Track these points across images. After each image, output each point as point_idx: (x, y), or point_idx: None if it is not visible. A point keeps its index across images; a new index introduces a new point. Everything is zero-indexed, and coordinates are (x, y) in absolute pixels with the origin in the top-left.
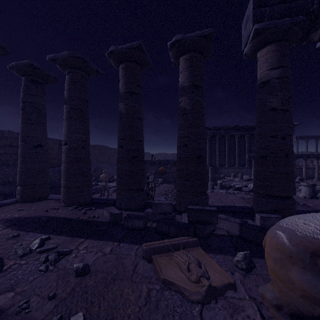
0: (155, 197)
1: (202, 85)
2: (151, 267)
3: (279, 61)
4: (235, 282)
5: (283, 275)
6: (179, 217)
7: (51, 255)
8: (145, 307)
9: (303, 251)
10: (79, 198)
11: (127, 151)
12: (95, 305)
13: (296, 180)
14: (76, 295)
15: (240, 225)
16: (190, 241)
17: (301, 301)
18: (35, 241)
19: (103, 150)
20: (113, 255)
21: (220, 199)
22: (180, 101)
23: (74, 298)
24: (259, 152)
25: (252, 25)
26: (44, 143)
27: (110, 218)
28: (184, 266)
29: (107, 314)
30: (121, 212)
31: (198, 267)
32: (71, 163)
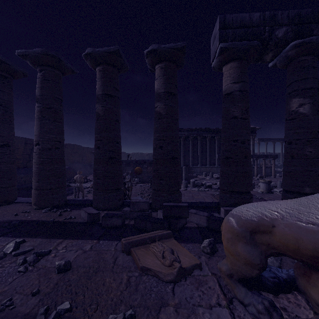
0: (131, 197)
1: (176, 92)
2: (130, 259)
3: (239, 76)
4: (201, 263)
5: (233, 250)
6: (155, 214)
7: (29, 257)
8: (126, 290)
9: (245, 230)
10: (53, 200)
11: (105, 152)
12: (80, 294)
13: (257, 178)
14: (60, 289)
15: (208, 217)
16: (164, 234)
17: (244, 267)
18: (8, 245)
19: (76, 150)
20: (94, 252)
21: (193, 196)
22: (156, 106)
23: (59, 291)
24: (224, 154)
25: (218, 43)
26: (11, 143)
27: (88, 218)
28: (160, 254)
29: (91, 300)
30: (99, 211)
31: (171, 254)
32: (44, 164)
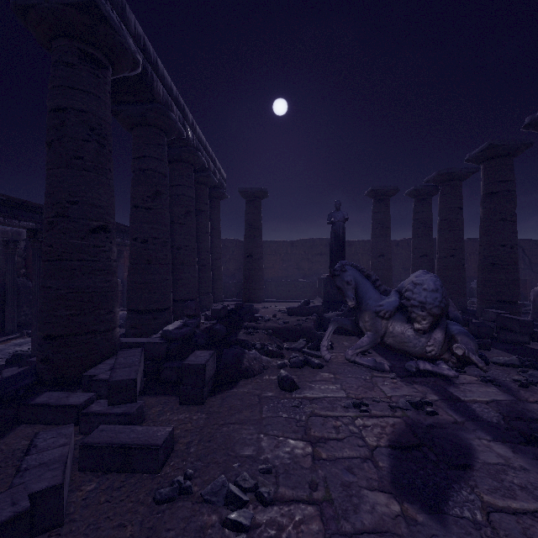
0: None
1: None
2: None
3: None
4: None
5: None
6: None
7: None
8: None
9: None
10: None
11: (483, 258)
12: None
13: None
14: None
15: None
16: None
17: None
18: None
19: None
20: None
21: None
22: None
23: None
24: None
25: None
26: (428, 253)
27: None
28: None
29: None
30: None
31: None
32: (440, 271)
